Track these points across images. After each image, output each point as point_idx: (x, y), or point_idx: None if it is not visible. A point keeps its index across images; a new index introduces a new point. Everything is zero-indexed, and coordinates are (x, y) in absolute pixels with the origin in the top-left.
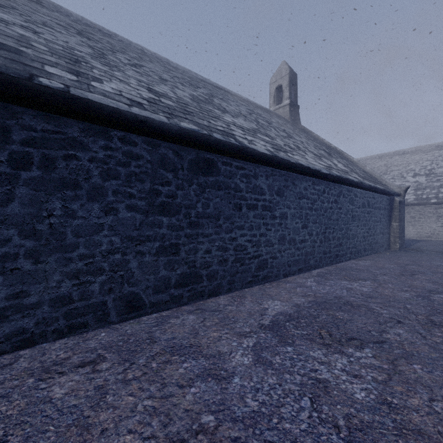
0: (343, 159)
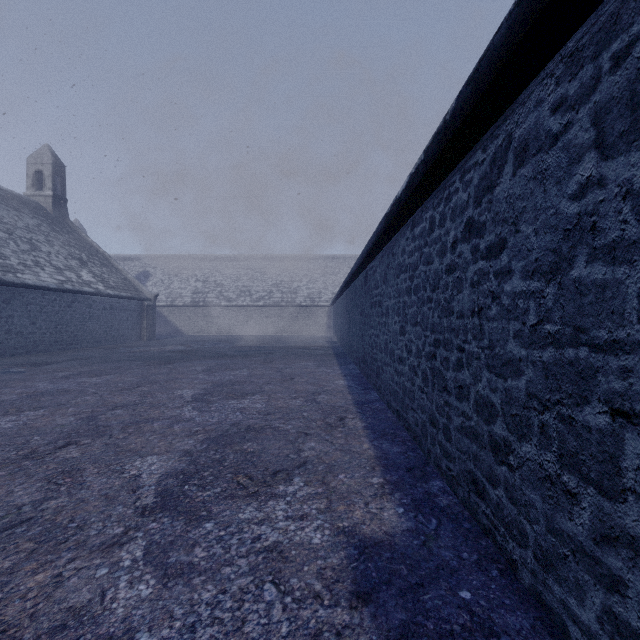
0: (104, 267)
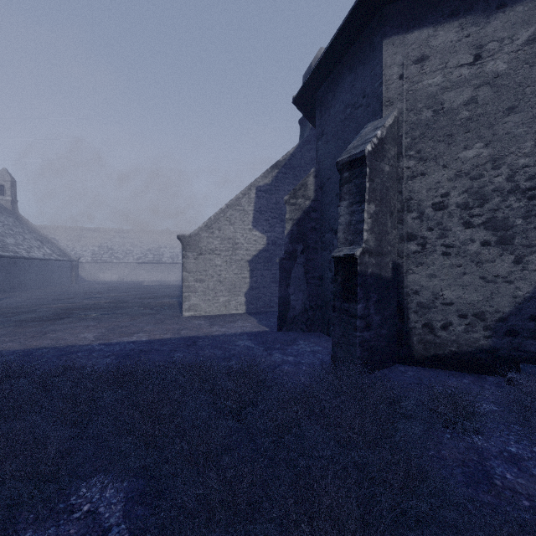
0: (49, 243)
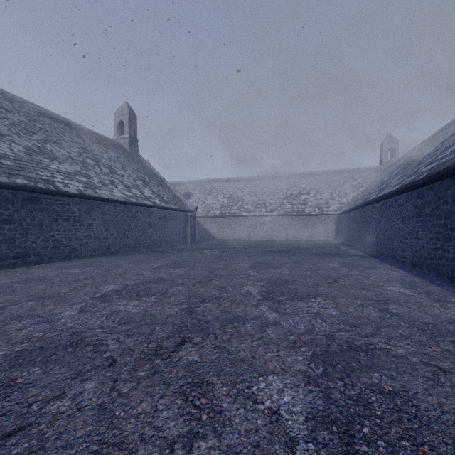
0: (160, 186)
